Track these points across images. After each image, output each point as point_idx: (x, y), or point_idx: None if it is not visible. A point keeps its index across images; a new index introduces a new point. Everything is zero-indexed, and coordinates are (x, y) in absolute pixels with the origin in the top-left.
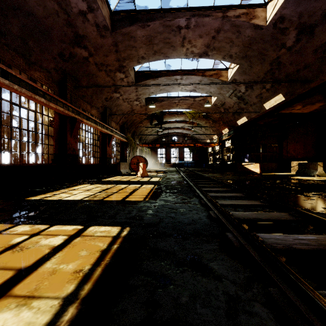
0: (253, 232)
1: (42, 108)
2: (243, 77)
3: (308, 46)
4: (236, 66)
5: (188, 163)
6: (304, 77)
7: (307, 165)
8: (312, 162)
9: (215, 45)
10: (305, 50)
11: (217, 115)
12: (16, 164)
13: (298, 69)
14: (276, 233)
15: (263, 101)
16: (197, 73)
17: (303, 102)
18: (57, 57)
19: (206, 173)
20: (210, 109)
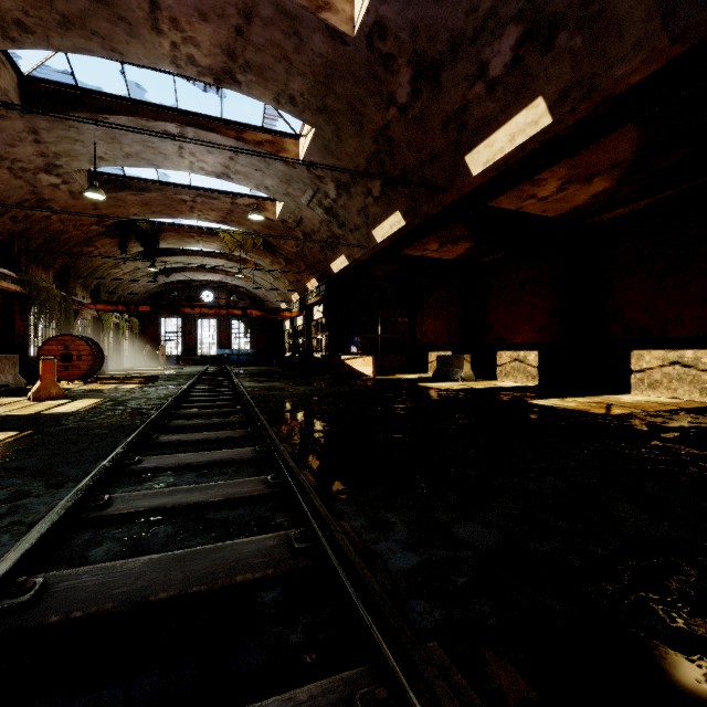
0: None
1: None
2: (329, 162)
3: (434, 110)
4: (311, 131)
5: (241, 354)
6: (432, 180)
7: (450, 359)
8: (458, 353)
9: (248, 57)
10: (430, 120)
11: (293, 248)
12: None
13: (421, 160)
14: None
15: (371, 224)
16: (225, 130)
17: (440, 237)
18: None
19: (257, 381)
20: (275, 231)
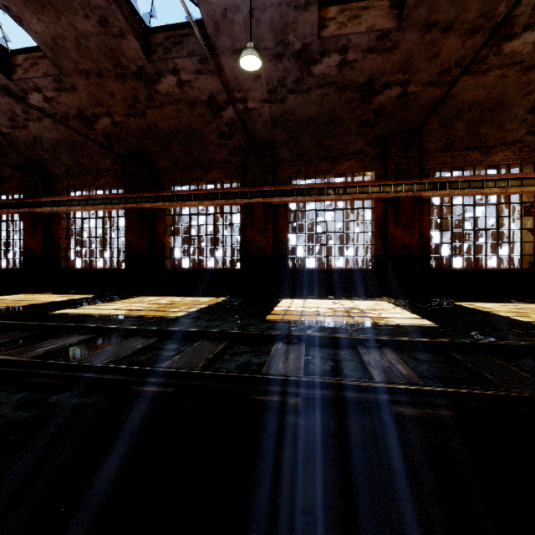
0: (102, 342)
1: (354, 201)
2: None
3: None
4: None
5: None
6: None
7: None
8: None
9: None
10: None
11: None
12: (317, 269)
13: None
14: (81, 349)
15: None
16: None
17: None
18: (361, 130)
19: None
20: None
